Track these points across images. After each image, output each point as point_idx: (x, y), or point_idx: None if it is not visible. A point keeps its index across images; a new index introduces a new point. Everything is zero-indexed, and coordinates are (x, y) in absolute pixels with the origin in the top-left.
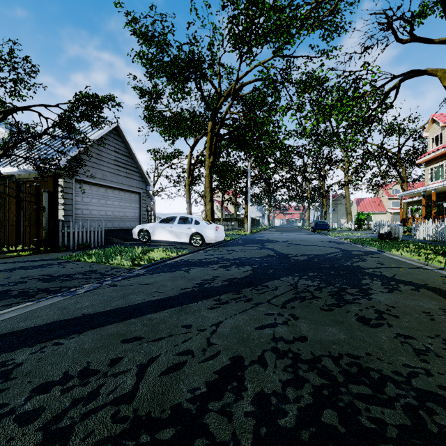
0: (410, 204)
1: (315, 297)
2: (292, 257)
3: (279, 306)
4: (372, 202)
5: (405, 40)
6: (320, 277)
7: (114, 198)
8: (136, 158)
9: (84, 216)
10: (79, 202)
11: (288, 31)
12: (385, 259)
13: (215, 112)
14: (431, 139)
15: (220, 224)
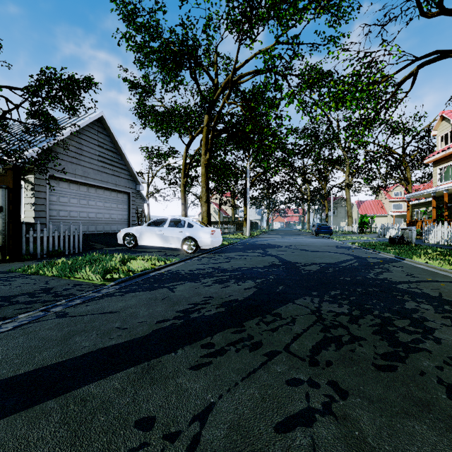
0: (416, 206)
1: (355, 337)
2: (301, 267)
3: (305, 360)
4: (373, 205)
5: (432, 13)
6: (347, 297)
7: (98, 198)
8: (123, 154)
9: (61, 218)
10: (55, 202)
11: (294, 5)
12: (411, 269)
13: (212, 104)
14: (439, 138)
15: (217, 227)
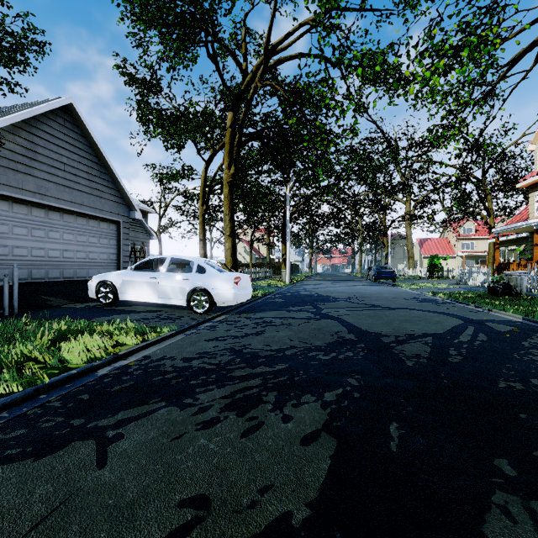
0: (502, 244)
1: None
2: (395, 346)
3: None
4: (438, 243)
5: None
6: None
7: (66, 228)
8: (108, 165)
9: None
10: None
11: None
12: None
13: (238, 97)
14: None
15: (248, 271)
